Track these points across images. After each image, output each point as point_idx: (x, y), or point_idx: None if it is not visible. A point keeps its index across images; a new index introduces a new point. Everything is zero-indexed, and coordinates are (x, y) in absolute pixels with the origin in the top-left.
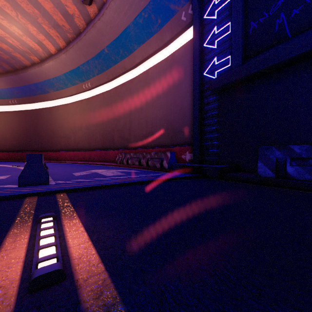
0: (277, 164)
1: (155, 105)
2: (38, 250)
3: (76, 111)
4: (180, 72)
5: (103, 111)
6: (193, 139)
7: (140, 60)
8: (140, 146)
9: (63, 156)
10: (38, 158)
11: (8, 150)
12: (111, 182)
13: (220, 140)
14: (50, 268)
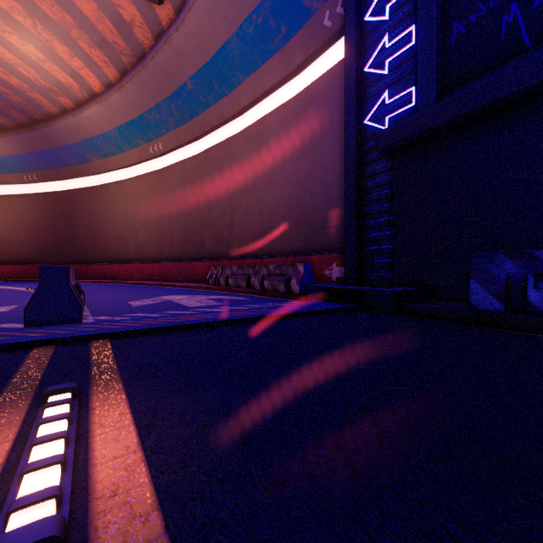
0: (508, 285)
1: (276, 181)
2: (21, 476)
3: (138, 193)
4: (321, 121)
5: (185, 192)
6: (346, 241)
7: (250, 101)
8: (249, 253)
9: (115, 271)
10: (61, 275)
11: (21, 262)
12: (195, 319)
13: (395, 241)
14: (30, 535)
